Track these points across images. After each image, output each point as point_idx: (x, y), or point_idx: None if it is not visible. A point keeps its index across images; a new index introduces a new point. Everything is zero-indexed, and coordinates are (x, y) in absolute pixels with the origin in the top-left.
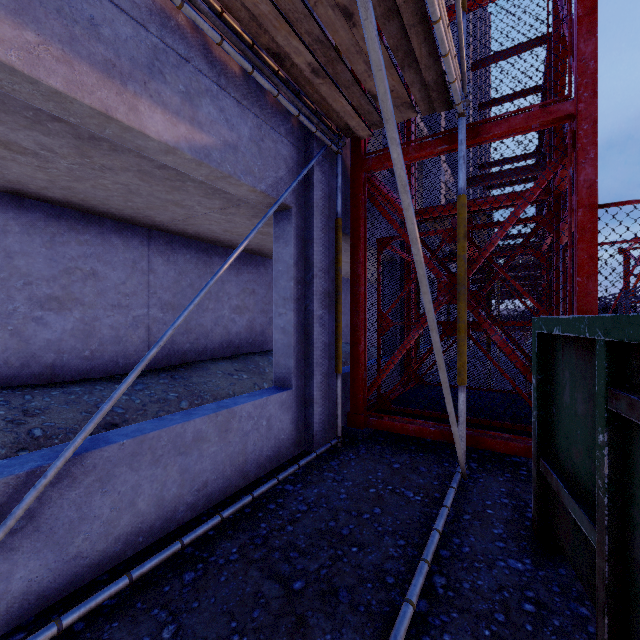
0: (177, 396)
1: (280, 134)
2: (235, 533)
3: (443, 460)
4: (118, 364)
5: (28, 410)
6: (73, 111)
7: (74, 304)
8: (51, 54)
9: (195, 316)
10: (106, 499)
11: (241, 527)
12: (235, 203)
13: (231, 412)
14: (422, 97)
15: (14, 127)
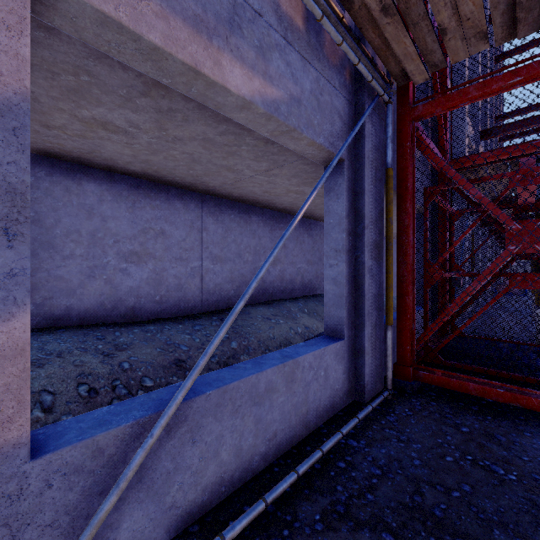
0: (228, 337)
1: (335, 88)
2: (312, 494)
3: (520, 428)
4: (180, 307)
5: (118, 345)
6: (166, 70)
7: (148, 258)
8: (151, 10)
9: (238, 267)
10: (195, 449)
11: (316, 487)
12: (280, 164)
13: (295, 362)
14: (503, 22)
15: (111, 107)
